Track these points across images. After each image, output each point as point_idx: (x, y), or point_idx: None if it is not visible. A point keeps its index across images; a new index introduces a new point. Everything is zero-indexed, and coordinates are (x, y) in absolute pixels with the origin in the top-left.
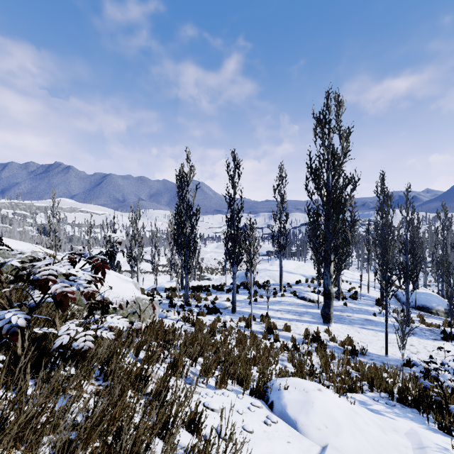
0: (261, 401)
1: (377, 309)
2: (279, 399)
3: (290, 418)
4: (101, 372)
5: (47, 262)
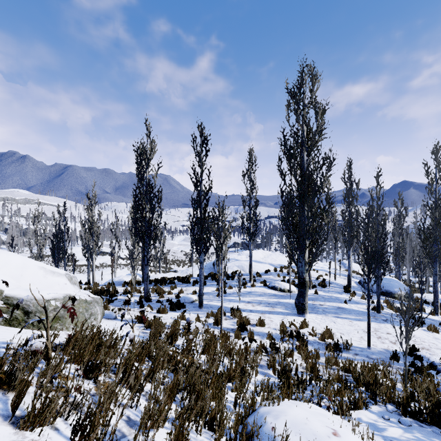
0: None
1: (346, 296)
2: None
3: None
4: None
5: None
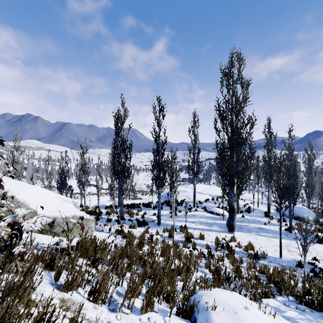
0: (188, 322)
1: (266, 220)
2: None
3: None
4: None
5: None
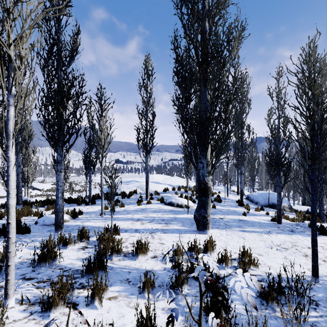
0: None
1: (242, 209)
2: None
3: None
4: None
5: None
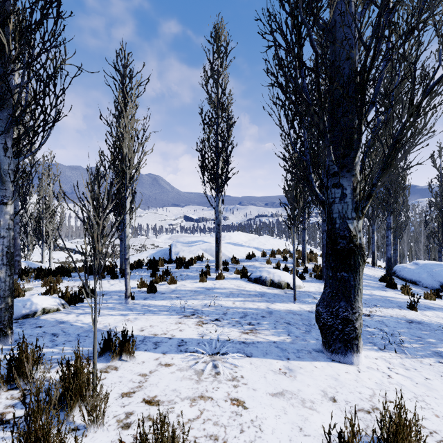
0: None
1: (397, 295)
2: None
3: None
4: None
5: None
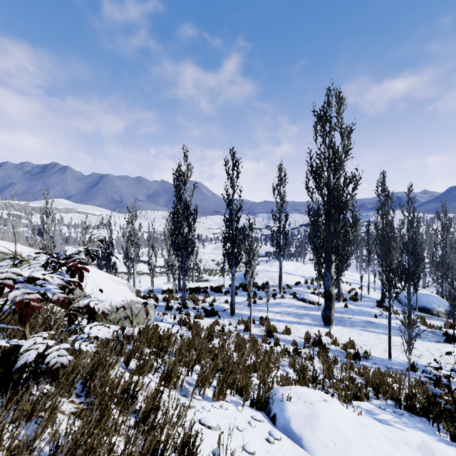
0: (262, 414)
1: (378, 311)
2: (282, 412)
3: (294, 434)
4: (83, 387)
5: (12, 263)
